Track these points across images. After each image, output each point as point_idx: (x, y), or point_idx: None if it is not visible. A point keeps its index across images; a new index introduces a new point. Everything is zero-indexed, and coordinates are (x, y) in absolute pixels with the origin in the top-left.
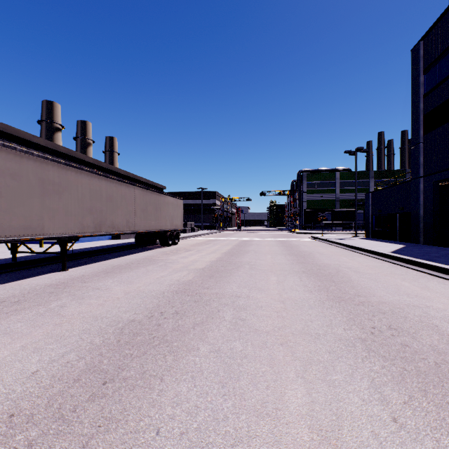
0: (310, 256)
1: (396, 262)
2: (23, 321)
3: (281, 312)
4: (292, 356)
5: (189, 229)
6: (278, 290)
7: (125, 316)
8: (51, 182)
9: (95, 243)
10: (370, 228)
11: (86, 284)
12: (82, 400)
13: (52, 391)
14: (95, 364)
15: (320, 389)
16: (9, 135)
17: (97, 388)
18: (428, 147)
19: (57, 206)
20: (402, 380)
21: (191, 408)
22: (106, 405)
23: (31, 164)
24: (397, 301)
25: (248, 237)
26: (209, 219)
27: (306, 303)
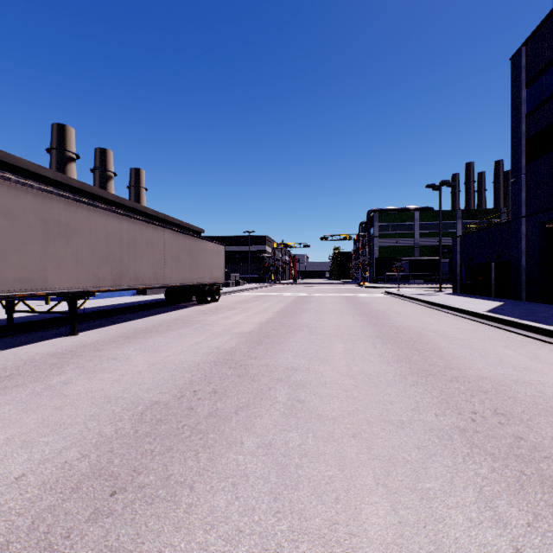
0: (385, 316)
1: (493, 323)
2: (13, 403)
3: (351, 391)
4: (369, 454)
5: (233, 282)
6: (346, 361)
7: (148, 396)
8: (56, 222)
9: (116, 300)
10: (458, 281)
11: (100, 353)
12: (80, 519)
13: (39, 505)
14: (103, 465)
15: (410, 502)
16: (9, 165)
17: (103, 501)
18: (532, 180)
19: (65, 253)
20: (521, 489)
21: (231, 533)
22: (112, 528)
23: (30, 199)
24: (501, 375)
25: (306, 292)
26: (258, 270)
27: (383, 378)
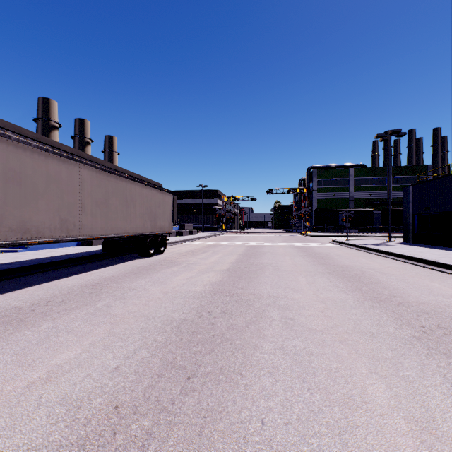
0: (370, 279)
1: None
2: None
3: None
4: None
5: (186, 231)
6: None
7: None
8: None
9: (46, 252)
10: (411, 230)
11: None
12: None
13: None
14: None
15: None
16: None
17: None
18: None
19: None
20: None
21: None
22: None
23: None
24: None
25: (256, 241)
26: (210, 220)
27: None
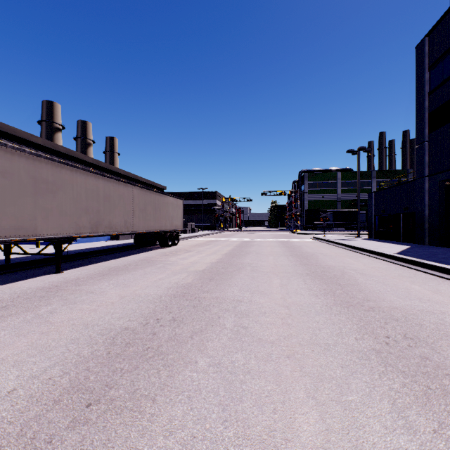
0: (313, 257)
1: (402, 263)
2: (7, 329)
3: (286, 319)
4: (301, 371)
5: (190, 229)
6: (281, 294)
7: (118, 324)
8: (45, 180)
9: (94, 244)
10: (373, 228)
11: (80, 287)
12: (60, 427)
13: (27, 415)
14: (80, 381)
15: (335, 412)
16: (6, 134)
17: (80, 411)
18: (433, 146)
19: (51, 206)
20: (427, 402)
21: (187, 438)
22: (87, 435)
23: (23, 162)
24: (409, 306)
25: (249, 238)
26: (210, 220)
27: (312, 308)
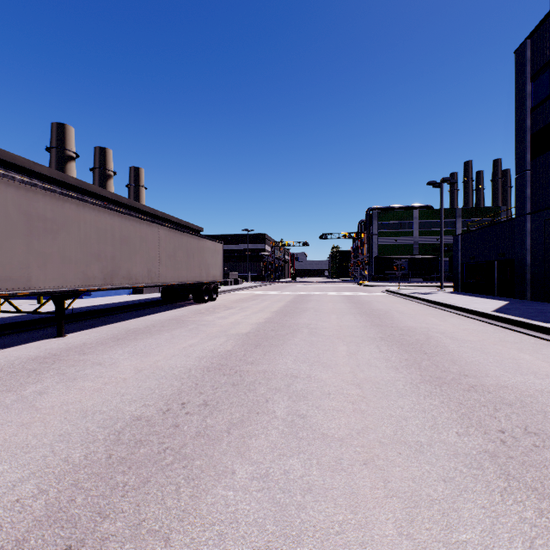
0: (387, 316)
1: (502, 324)
2: None
3: (359, 403)
4: (386, 489)
5: (232, 280)
6: (350, 367)
7: (129, 410)
8: (41, 217)
9: (111, 299)
10: (460, 279)
11: (85, 357)
12: None
13: None
14: (61, 505)
15: None
16: (3, 161)
17: None
18: (537, 176)
19: (50, 250)
20: None
21: None
22: None
23: (11, 192)
24: (523, 384)
25: (305, 291)
26: (256, 269)
27: (392, 387)
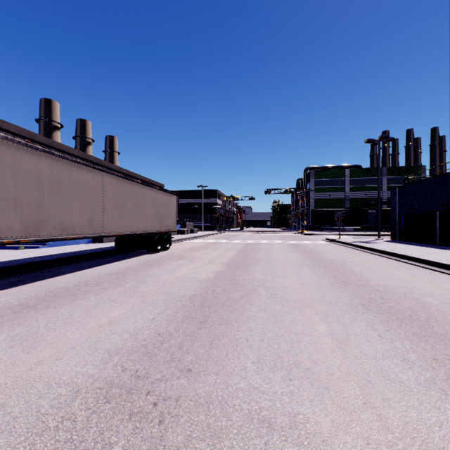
0: (346, 269)
1: None
2: None
3: None
4: None
5: (188, 229)
6: (357, 384)
7: None
8: None
9: (65, 248)
10: (397, 229)
11: None
12: None
13: None
14: None
15: None
16: None
17: None
18: None
19: None
20: None
21: None
22: None
23: None
24: None
25: (253, 239)
26: (210, 220)
27: None
